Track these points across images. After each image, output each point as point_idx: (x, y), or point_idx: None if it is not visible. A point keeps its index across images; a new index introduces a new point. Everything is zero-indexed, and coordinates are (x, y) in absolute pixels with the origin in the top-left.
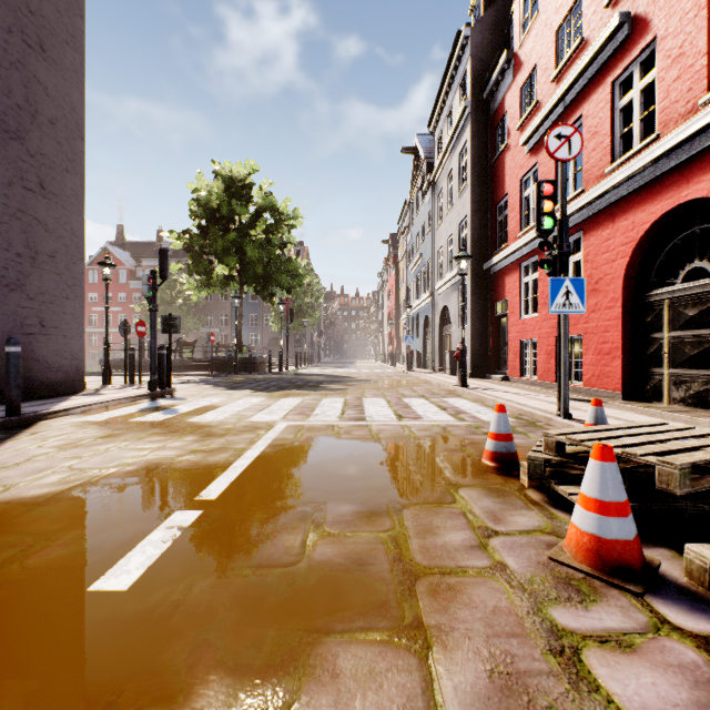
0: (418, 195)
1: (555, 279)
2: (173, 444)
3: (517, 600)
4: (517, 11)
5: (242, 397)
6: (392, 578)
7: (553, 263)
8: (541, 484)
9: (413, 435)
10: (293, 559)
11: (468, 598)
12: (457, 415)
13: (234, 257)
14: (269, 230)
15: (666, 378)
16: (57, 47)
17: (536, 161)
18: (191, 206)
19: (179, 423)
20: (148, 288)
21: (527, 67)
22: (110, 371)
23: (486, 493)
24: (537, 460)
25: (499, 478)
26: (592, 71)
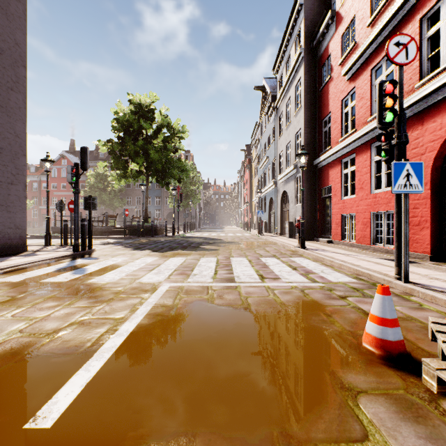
0: (265, 118)
1: (397, 163)
2: (59, 312)
3: None
4: None
5: (141, 257)
6: None
7: (390, 151)
8: None
9: (278, 300)
10: None
11: None
12: (307, 275)
13: (142, 158)
14: (165, 140)
15: None
16: None
17: (354, 86)
18: (112, 123)
19: (79, 284)
20: (71, 176)
21: (347, 19)
22: (50, 236)
23: (396, 409)
24: None
25: (394, 374)
26: (404, 12)
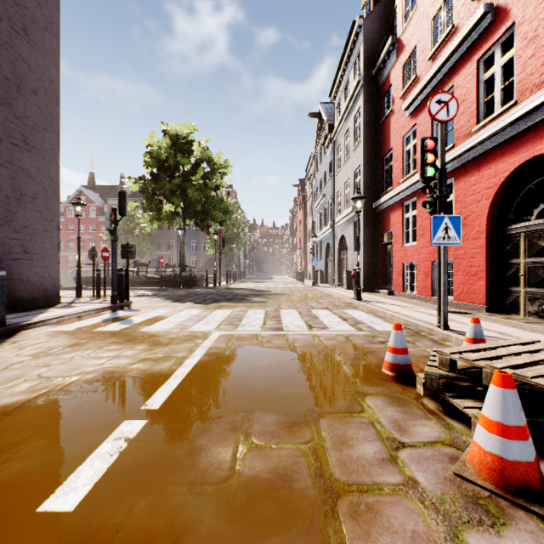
0: (321, 149)
1: (436, 216)
2: (127, 352)
3: (433, 524)
4: (400, 5)
5: (184, 309)
6: (315, 497)
7: (433, 204)
8: (435, 393)
9: (322, 344)
10: (225, 474)
11: (387, 521)
12: (356, 325)
13: (179, 198)
14: (205, 176)
15: (522, 295)
16: (38, 32)
17: (415, 122)
18: (145, 158)
19: (133, 332)
20: (110, 223)
21: (408, 48)
22: (81, 287)
23: (389, 401)
24: (433, 375)
25: (398, 386)
26: (462, 51)
